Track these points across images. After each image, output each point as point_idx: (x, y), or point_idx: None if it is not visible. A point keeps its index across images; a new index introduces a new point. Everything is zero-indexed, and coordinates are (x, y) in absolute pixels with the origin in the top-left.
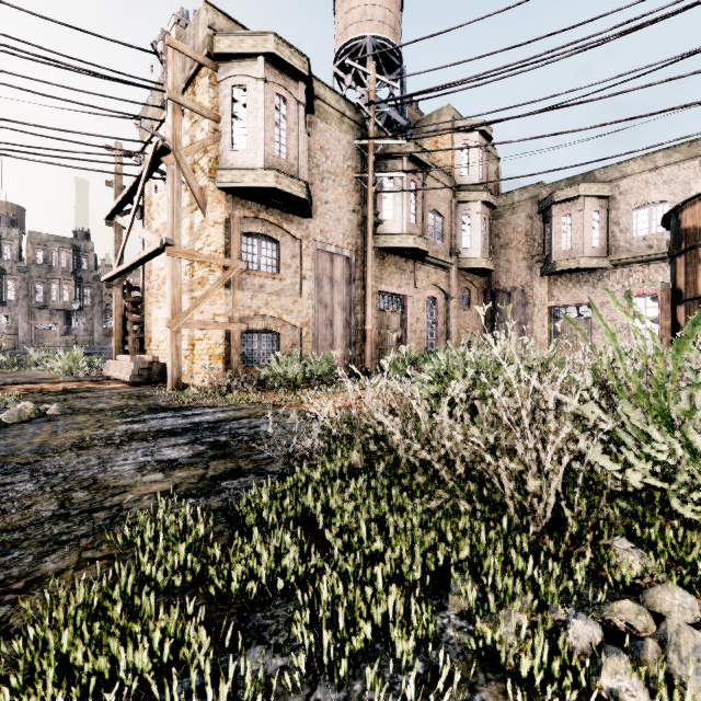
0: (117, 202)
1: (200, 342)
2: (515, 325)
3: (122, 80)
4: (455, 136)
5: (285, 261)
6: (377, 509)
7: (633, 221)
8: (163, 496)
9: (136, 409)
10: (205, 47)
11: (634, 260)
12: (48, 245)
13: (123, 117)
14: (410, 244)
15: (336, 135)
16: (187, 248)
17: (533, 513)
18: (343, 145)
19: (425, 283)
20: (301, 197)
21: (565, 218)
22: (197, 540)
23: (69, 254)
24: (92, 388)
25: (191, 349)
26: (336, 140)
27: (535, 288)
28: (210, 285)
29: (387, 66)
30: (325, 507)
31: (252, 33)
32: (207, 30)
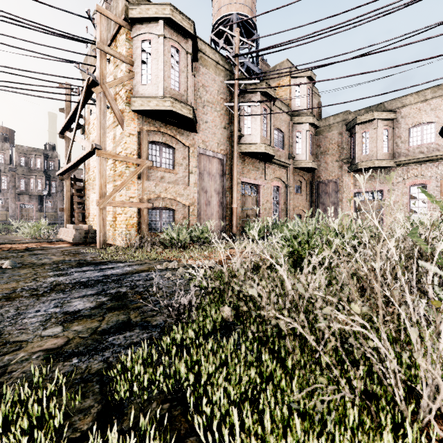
0: (66, 121)
1: (120, 215)
2: (330, 205)
3: (65, 35)
4: (291, 80)
5: (178, 161)
6: (249, 382)
7: (410, 136)
8: (51, 355)
9: (68, 263)
10: (123, 14)
11: (411, 161)
12: (28, 154)
13: (66, 62)
14: (262, 150)
15: (213, 77)
16: (112, 152)
17: (438, 413)
18: (217, 83)
19: (272, 176)
20: (189, 117)
21: (364, 134)
22: (60, 422)
23: (42, 159)
24: (46, 247)
25: (114, 221)
26: (213, 80)
27: (344, 180)
28: (127, 176)
29: (246, 34)
30: (198, 376)
31: (155, 4)
32: (124, 2)
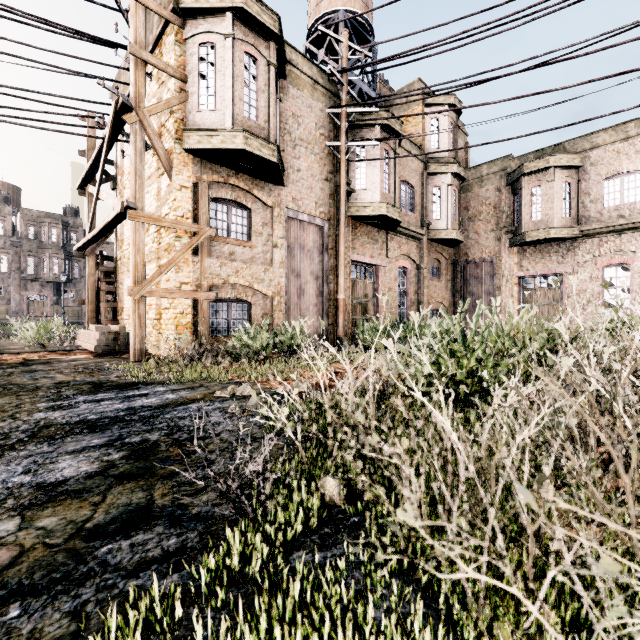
0: (87, 169)
1: (167, 311)
2: (483, 295)
3: (82, 35)
4: (425, 110)
5: (256, 228)
6: None
7: (604, 192)
8: None
9: (77, 387)
10: (171, 3)
11: (605, 230)
12: (39, 221)
13: (85, 76)
14: (382, 213)
15: (309, 102)
16: (155, 214)
17: None
18: (315, 112)
19: (397, 253)
20: (272, 161)
21: (535, 189)
22: None
23: (59, 230)
24: (53, 359)
25: (158, 319)
26: (309, 107)
27: (503, 259)
28: (176, 251)
29: (358, 41)
30: None
31: None
32: None
